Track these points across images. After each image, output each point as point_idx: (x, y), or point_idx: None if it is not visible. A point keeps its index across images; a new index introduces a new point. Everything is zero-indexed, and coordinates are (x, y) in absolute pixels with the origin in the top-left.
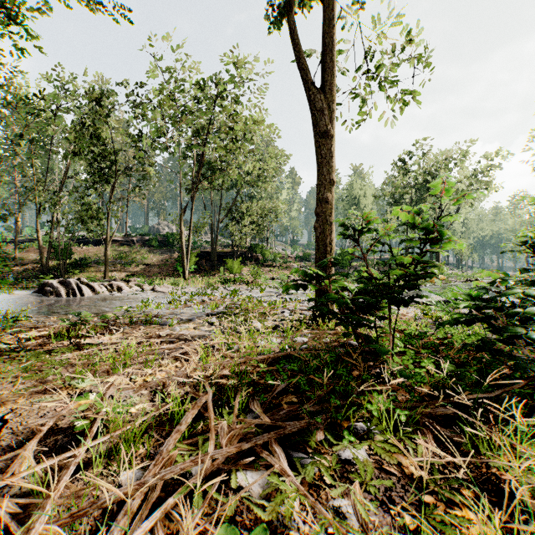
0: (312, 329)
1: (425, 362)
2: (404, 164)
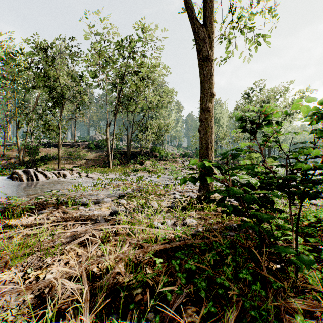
0: (198, 210)
1: None
2: (248, 96)
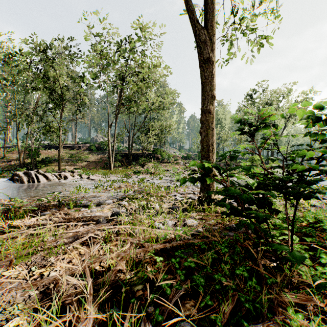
0: (199, 211)
1: (324, 258)
2: (251, 97)
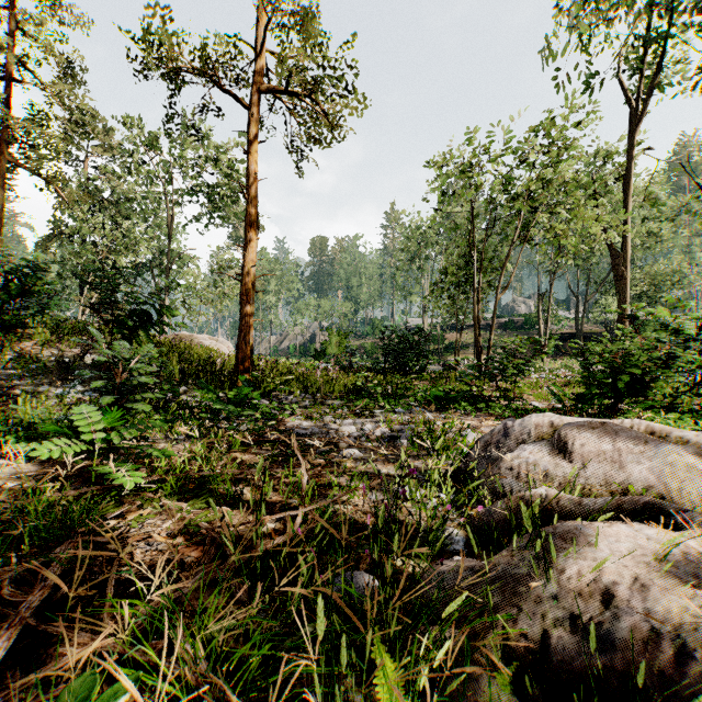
0: None
1: None
2: None
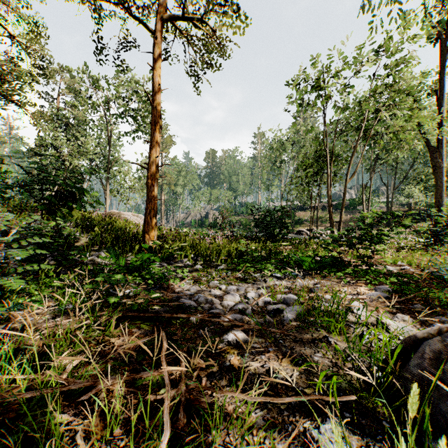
0: None
1: None
2: None
